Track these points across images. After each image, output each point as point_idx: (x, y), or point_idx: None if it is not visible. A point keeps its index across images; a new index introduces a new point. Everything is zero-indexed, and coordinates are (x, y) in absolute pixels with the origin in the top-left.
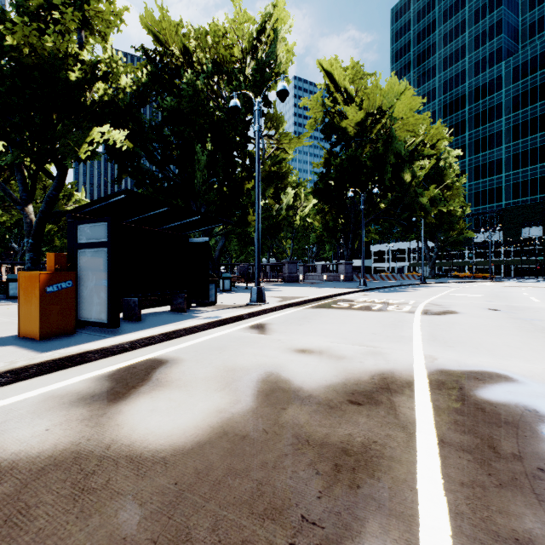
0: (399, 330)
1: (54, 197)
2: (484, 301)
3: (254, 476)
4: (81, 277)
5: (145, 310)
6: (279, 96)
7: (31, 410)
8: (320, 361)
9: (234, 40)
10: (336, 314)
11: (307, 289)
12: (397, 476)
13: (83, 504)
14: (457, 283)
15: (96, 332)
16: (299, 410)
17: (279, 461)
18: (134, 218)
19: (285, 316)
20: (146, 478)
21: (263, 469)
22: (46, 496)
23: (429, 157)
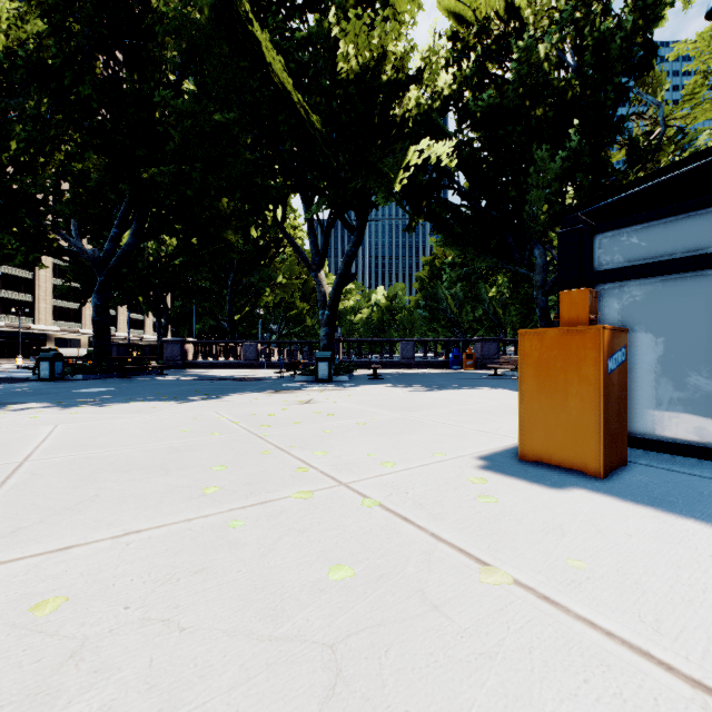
0: None
1: (353, 255)
2: None
3: None
4: None
5: None
6: None
7: None
8: None
9: None
10: None
11: None
12: None
13: None
14: None
15: (672, 466)
16: None
17: None
18: None
19: None
20: None
21: None
22: None
23: None
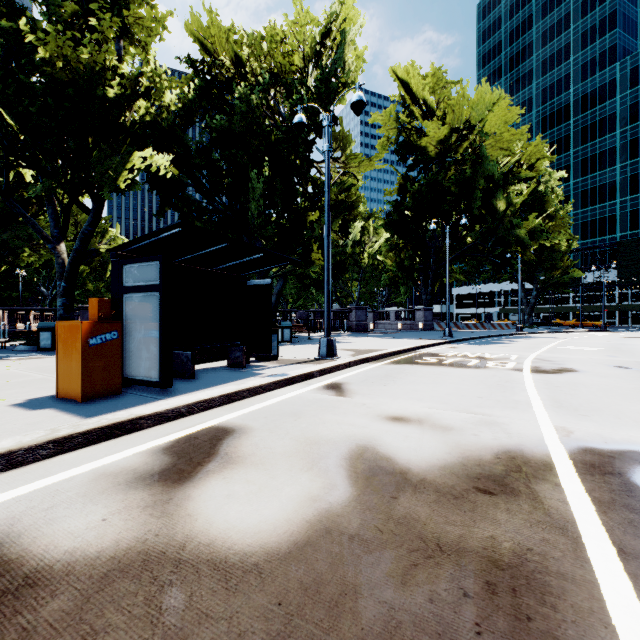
0: (511, 393)
1: (90, 233)
2: (605, 356)
3: (380, 596)
4: (127, 326)
5: (196, 365)
6: (354, 109)
7: (82, 492)
8: (423, 433)
9: (294, 46)
10: (425, 372)
11: (381, 340)
12: (577, 603)
13: (165, 631)
14: (563, 334)
15: (145, 392)
16: (414, 499)
17: (409, 575)
18: (187, 256)
19: (363, 373)
20: (239, 593)
21: (390, 586)
22: (115, 617)
23: (526, 180)
